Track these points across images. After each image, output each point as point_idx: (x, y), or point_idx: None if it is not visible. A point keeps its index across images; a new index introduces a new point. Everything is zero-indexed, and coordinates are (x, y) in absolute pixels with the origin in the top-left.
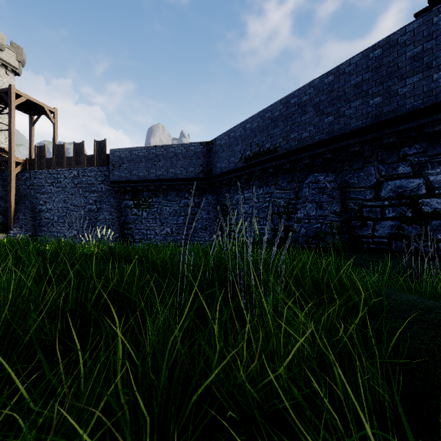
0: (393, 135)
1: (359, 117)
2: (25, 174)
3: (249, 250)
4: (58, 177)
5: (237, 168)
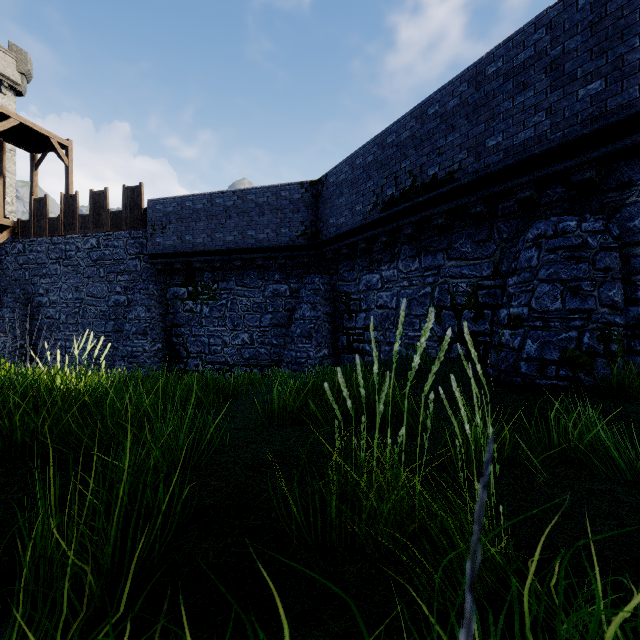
0: None
1: None
2: (16, 245)
3: None
4: (67, 249)
5: (368, 223)
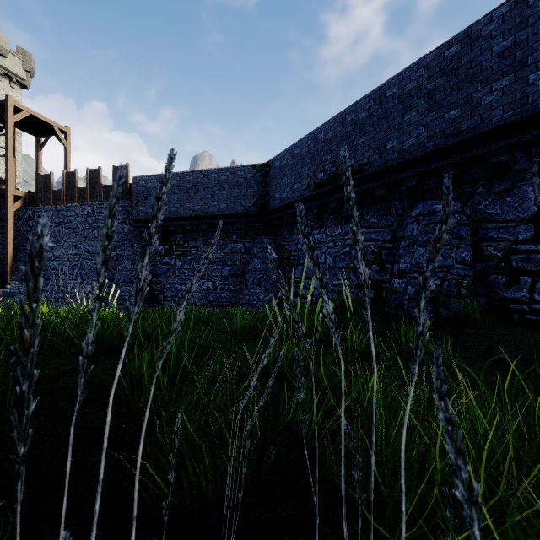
0: None
1: (508, 105)
2: (27, 212)
3: None
4: (68, 215)
5: (303, 198)
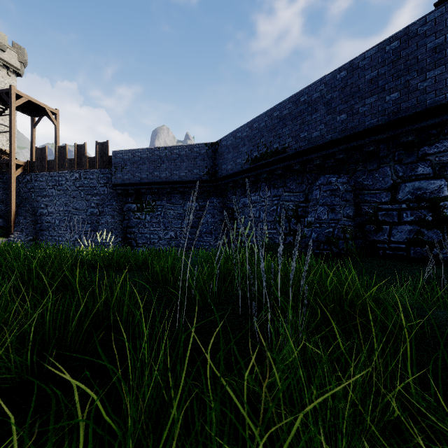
0: (412, 133)
1: (374, 114)
2: (26, 177)
3: (261, 262)
4: (60, 180)
5: (243, 170)
